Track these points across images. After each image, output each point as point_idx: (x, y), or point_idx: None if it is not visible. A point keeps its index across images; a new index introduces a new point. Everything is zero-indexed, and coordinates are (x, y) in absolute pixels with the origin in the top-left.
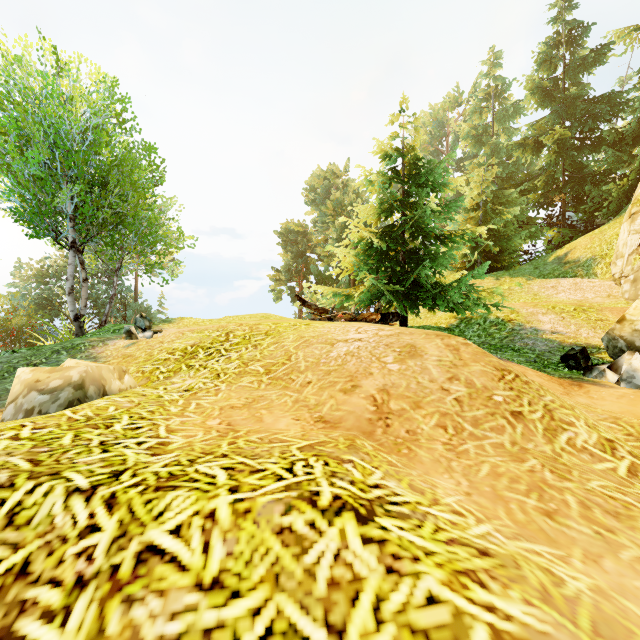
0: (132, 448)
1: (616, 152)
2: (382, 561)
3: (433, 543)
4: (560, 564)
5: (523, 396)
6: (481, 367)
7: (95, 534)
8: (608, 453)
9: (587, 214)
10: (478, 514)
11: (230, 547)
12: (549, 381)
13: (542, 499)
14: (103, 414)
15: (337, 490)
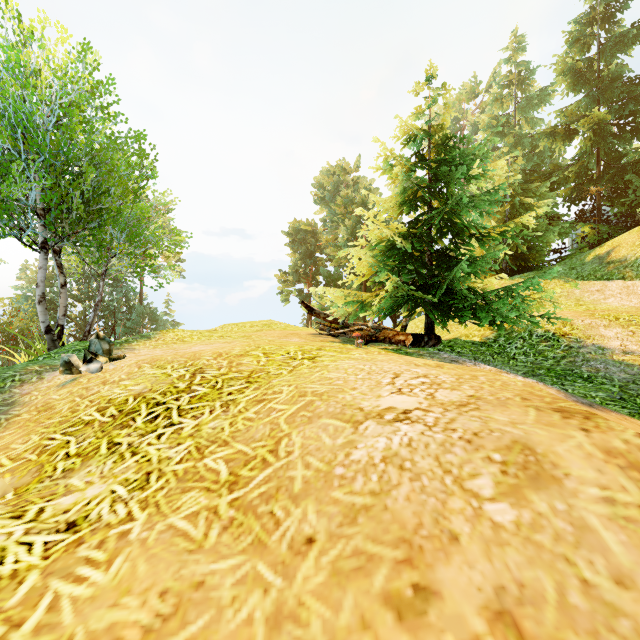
0: None
1: None
2: None
3: None
4: None
5: None
6: None
7: None
8: None
9: (624, 208)
10: None
11: None
12: None
13: None
14: None
15: None
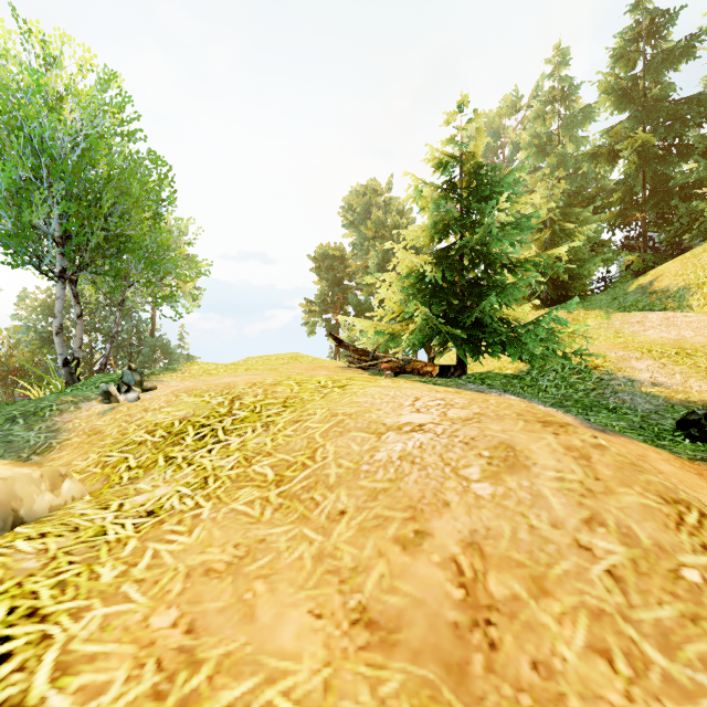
0: None
1: None
2: None
3: None
4: None
5: None
6: (638, 497)
7: None
8: None
9: (671, 235)
10: None
11: None
12: (683, 470)
13: None
14: None
15: None
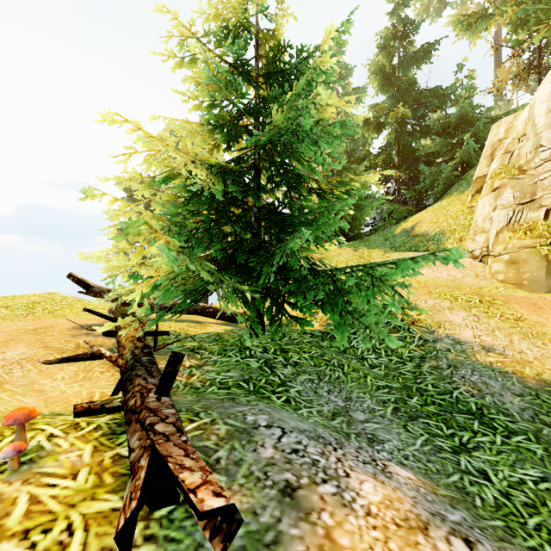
0: None
1: (442, 139)
2: None
3: None
4: None
5: None
6: None
7: None
8: None
9: (414, 193)
10: None
11: None
12: None
13: None
14: None
15: None
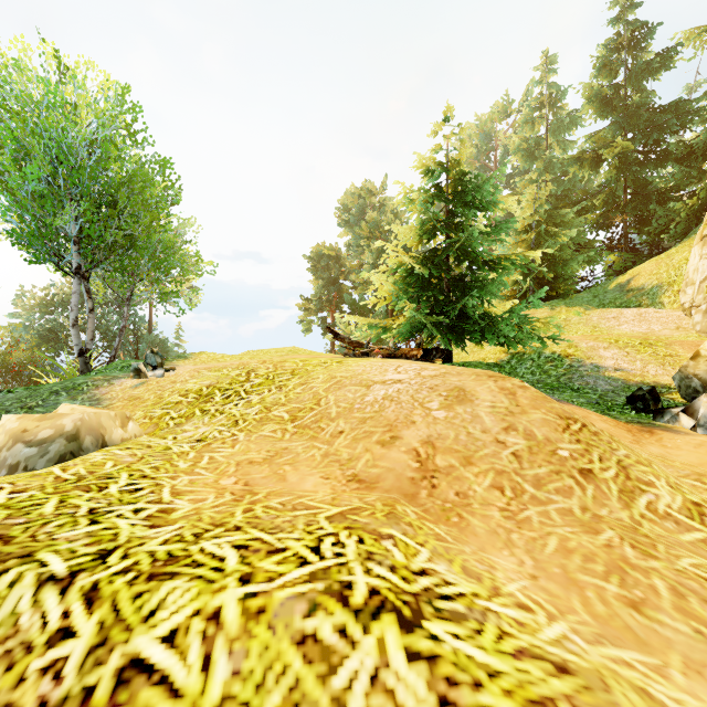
0: (127, 518)
1: (684, 167)
2: (433, 688)
3: (497, 657)
4: (657, 680)
5: (592, 450)
6: (542, 415)
7: (67, 641)
8: (696, 520)
9: (652, 236)
10: (549, 607)
11: (237, 663)
12: (616, 427)
13: (625, 584)
14: (98, 472)
15: (374, 580)
